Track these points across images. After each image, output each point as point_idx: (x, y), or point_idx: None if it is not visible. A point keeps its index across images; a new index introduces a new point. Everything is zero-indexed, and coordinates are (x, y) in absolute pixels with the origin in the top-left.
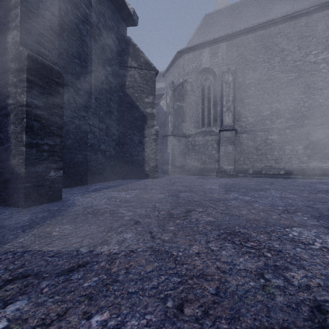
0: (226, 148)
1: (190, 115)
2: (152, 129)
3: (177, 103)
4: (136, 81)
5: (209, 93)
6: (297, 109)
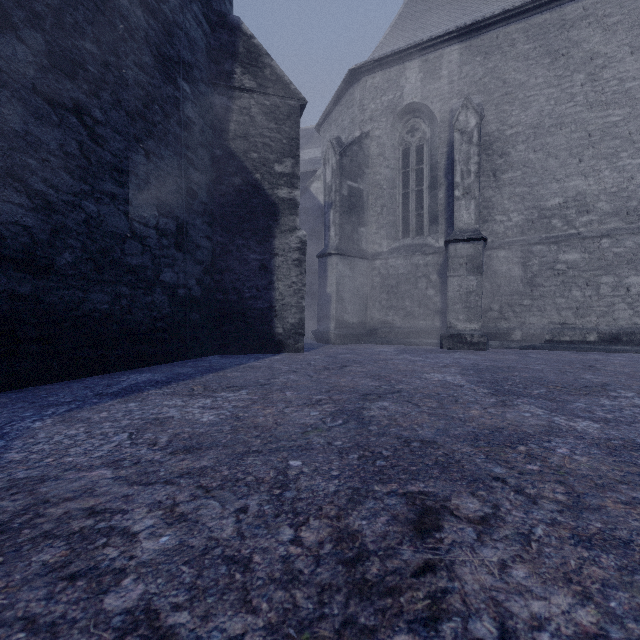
0: (462, 281)
1: (378, 211)
2: (291, 236)
3: (349, 182)
4: (255, 124)
5: (421, 160)
6: (629, 192)
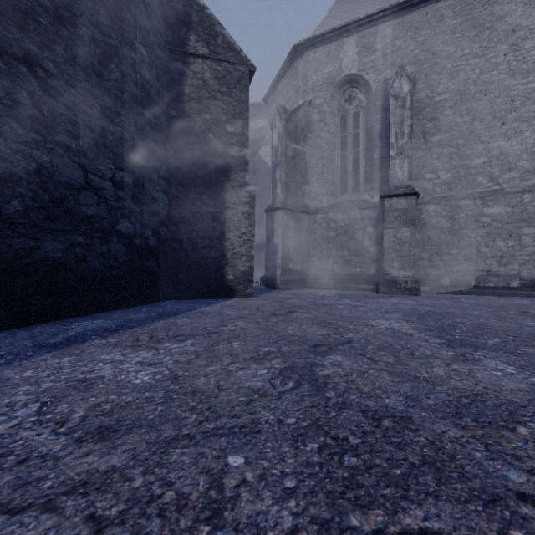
0: (397, 233)
1: (319, 171)
2: (241, 191)
3: (293, 145)
4: (208, 88)
5: (357, 126)
6: None
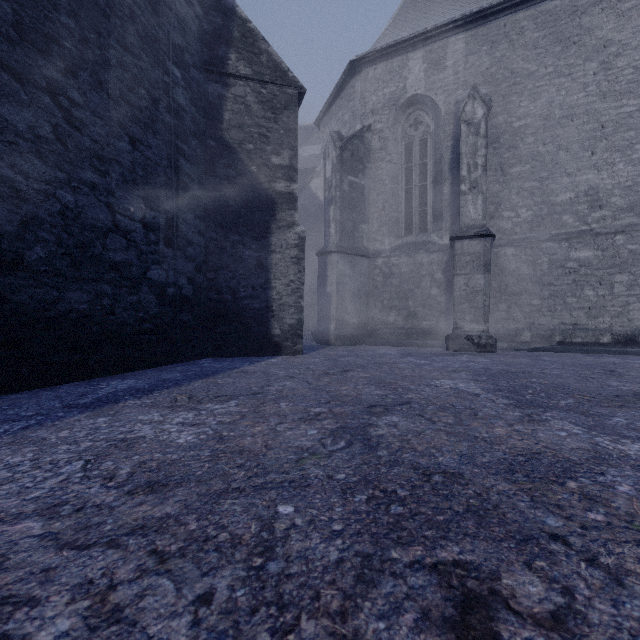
0: (469, 280)
1: (380, 208)
2: (289, 232)
3: (350, 177)
4: (250, 113)
5: (424, 155)
6: None
